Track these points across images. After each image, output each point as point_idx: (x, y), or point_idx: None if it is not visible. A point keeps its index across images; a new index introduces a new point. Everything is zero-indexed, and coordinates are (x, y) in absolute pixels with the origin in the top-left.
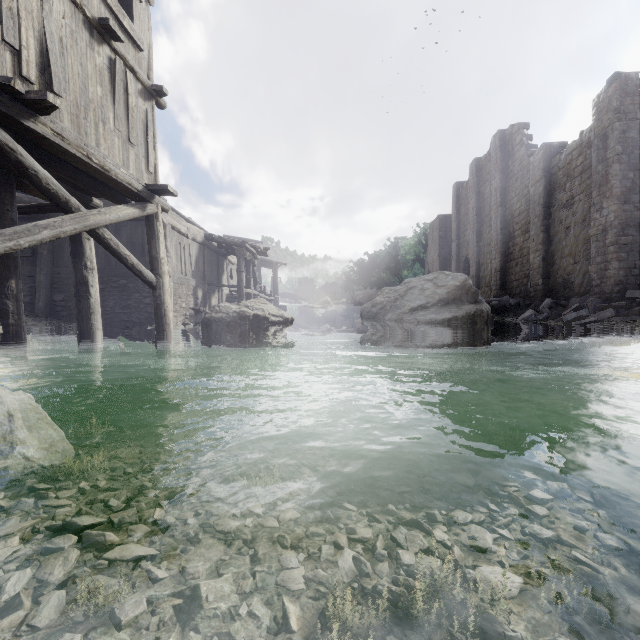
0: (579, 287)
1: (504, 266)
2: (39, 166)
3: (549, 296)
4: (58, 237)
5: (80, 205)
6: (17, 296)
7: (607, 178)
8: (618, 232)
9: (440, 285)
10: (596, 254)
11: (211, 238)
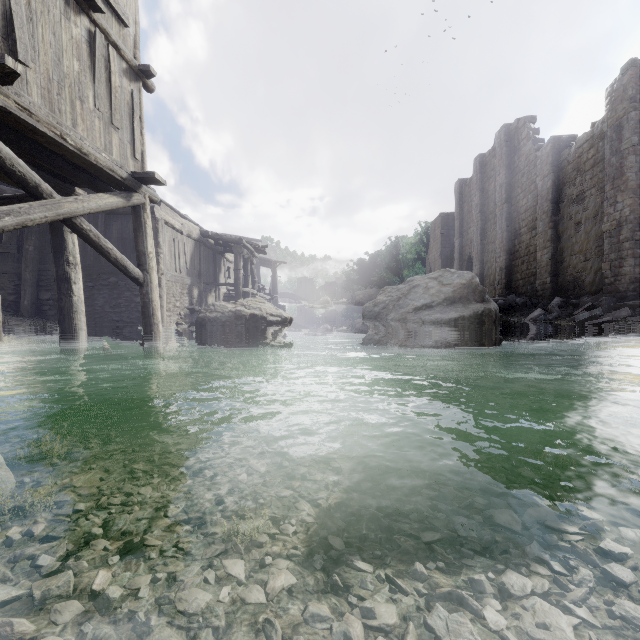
0: (590, 285)
1: (509, 264)
2: (2, 144)
3: (558, 295)
4: (24, 225)
5: (53, 191)
6: None
7: (622, 171)
8: (634, 227)
9: (445, 283)
10: (610, 251)
11: (207, 235)
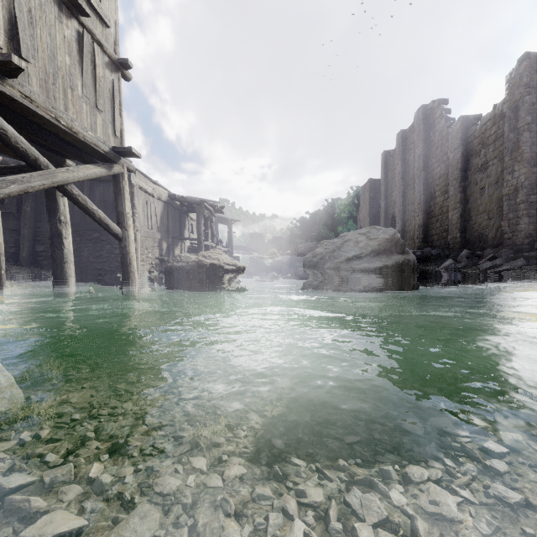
0: (493, 240)
1: (426, 222)
2: (8, 125)
3: (466, 248)
4: (26, 191)
5: (49, 163)
6: None
7: (518, 145)
8: (528, 191)
9: (372, 238)
10: (508, 211)
11: (174, 198)
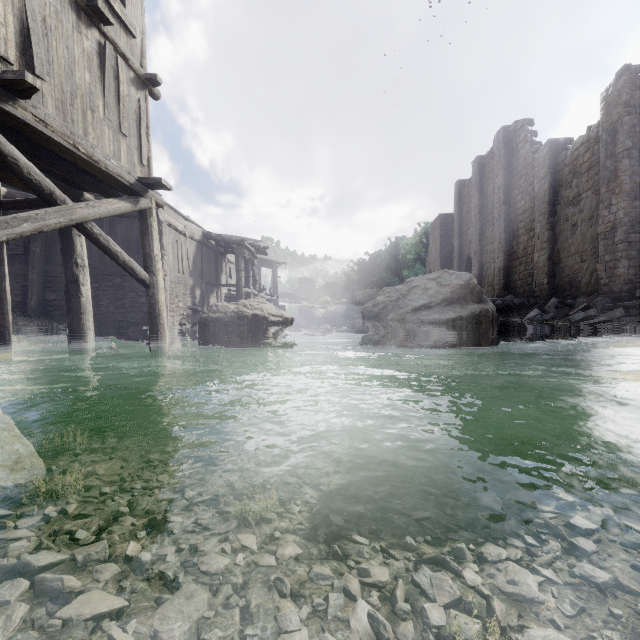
0: (586, 286)
1: (508, 265)
2: (19, 154)
3: (554, 295)
4: (40, 231)
5: (66, 197)
6: (0, 294)
7: (616, 174)
8: (628, 229)
9: (444, 284)
10: (604, 252)
11: (209, 236)
